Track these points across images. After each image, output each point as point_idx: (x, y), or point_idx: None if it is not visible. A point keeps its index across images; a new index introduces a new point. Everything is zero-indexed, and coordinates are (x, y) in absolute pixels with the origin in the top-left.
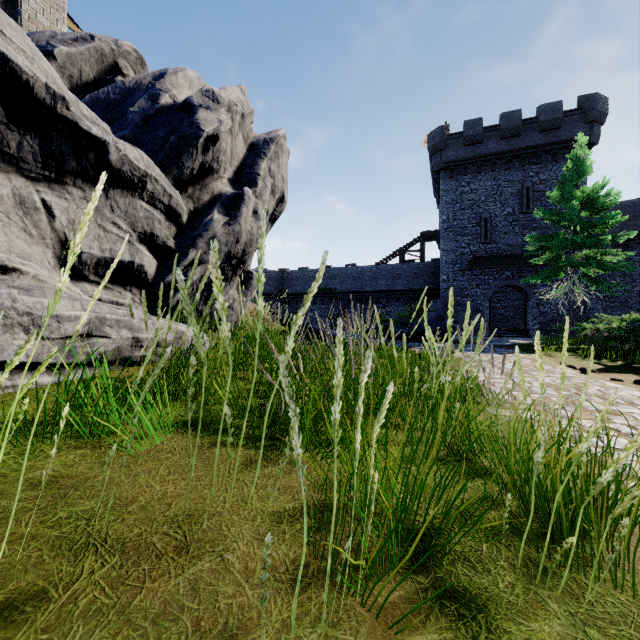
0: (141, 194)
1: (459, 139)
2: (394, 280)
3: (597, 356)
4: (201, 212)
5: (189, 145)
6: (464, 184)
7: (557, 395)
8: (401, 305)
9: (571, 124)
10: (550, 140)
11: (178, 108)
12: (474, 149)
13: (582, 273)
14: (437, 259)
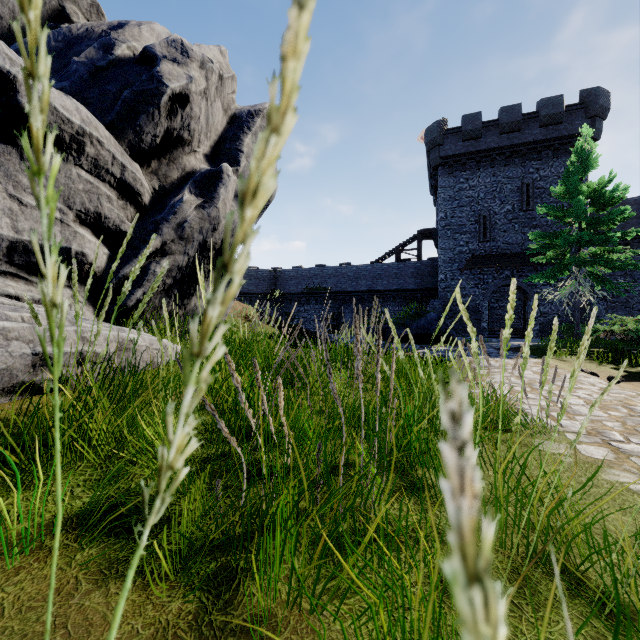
0: (78, 159)
1: (457, 134)
2: (390, 279)
3: (614, 361)
4: (169, 192)
5: (148, 104)
6: (462, 180)
7: (608, 417)
8: (397, 305)
9: (572, 119)
10: (551, 135)
11: (136, 59)
12: (473, 144)
13: (588, 272)
14: (434, 258)
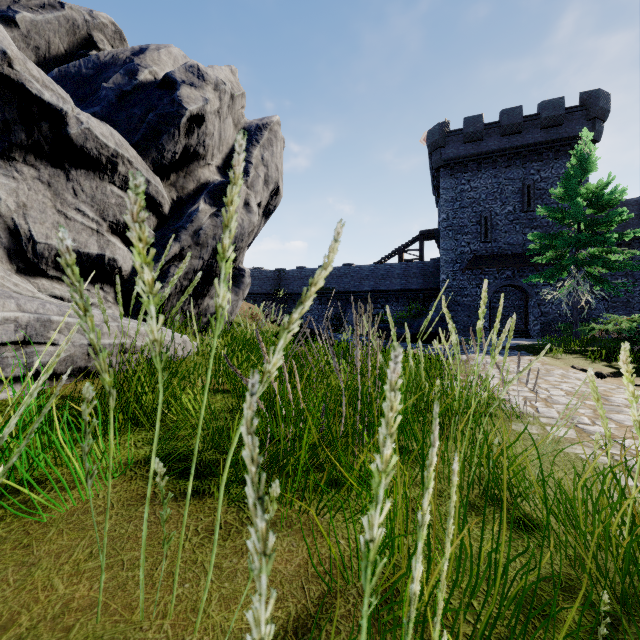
0: (111, 177)
1: (459, 136)
2: (393, 280)
3: (607, 358)
4: (186, 202)
5: (170, 125)
6: (464, 182)
7: (583, 406)
8: (400, 305)
9: (573, 121)
10: (552, 137)
11: (158, 84)
12: (474, 146)
13: (586, 272)
14: (436, 258)
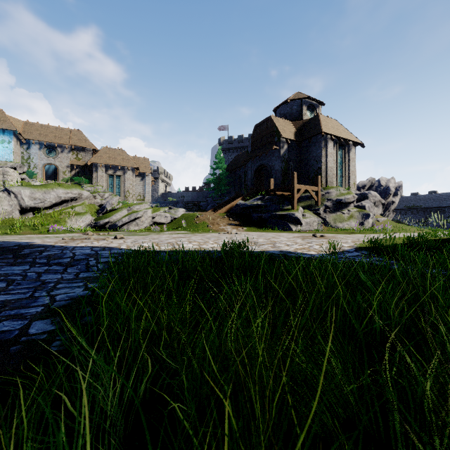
0: (384, 205)
1: None
2: None
3: None
4: (387, 203)
5: (388, 196)
6: None
7: None
8: None
9: None
10: None
11: (385, 189)
12: None
13: None
14: None
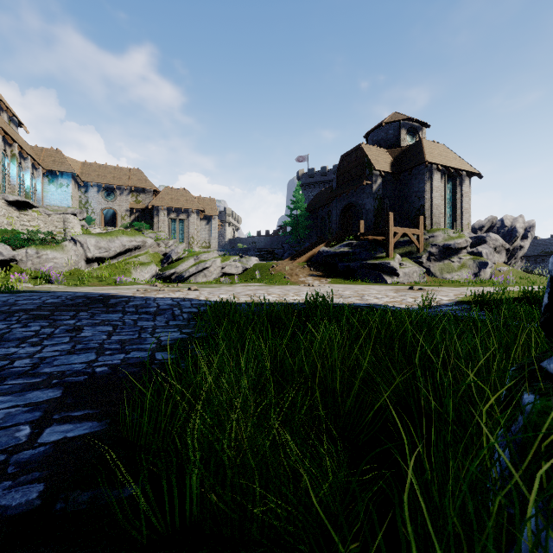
0: (508, 251)
1: None
2: None
3: None
4: (513, 249)
5: (514, 239)
6: None
7: None
8: None
9: None
10: None
11: (510, 231)
12: None
13: None
14: None
